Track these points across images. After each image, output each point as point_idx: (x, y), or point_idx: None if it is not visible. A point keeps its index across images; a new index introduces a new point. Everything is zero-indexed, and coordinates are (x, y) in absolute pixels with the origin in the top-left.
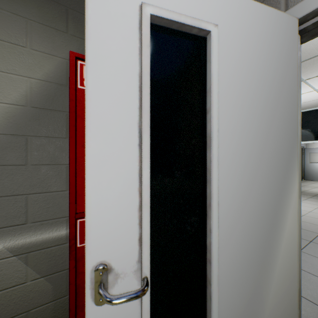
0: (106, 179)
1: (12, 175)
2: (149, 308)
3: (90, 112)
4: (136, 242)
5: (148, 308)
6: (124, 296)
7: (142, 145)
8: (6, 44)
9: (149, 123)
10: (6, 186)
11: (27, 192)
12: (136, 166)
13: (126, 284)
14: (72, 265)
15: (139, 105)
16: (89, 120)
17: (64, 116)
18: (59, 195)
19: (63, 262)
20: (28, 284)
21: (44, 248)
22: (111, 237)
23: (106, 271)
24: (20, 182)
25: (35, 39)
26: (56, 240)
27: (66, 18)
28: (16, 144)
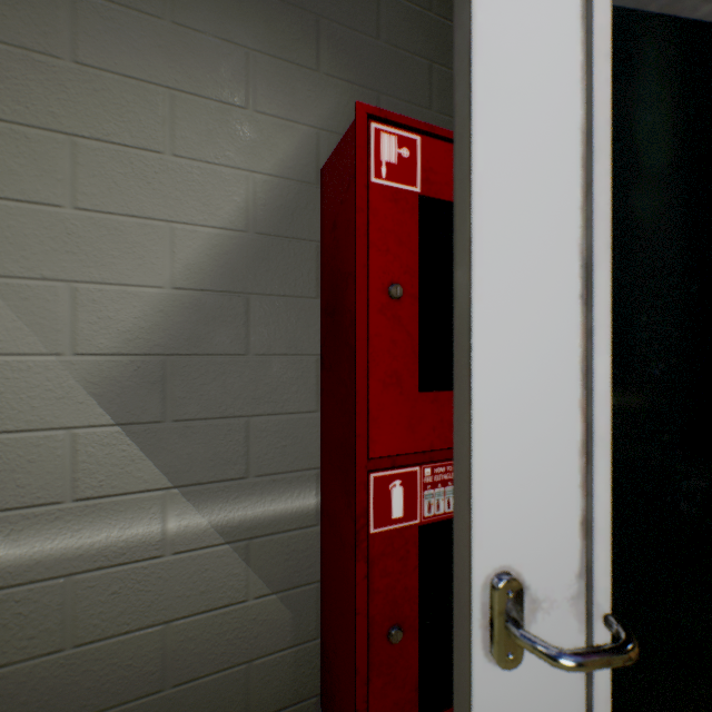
0: (512, 375)
1: (223, 375)
2: (609, 692)
3: (479, 220)
4: (575, 528)
5: (606, 690)
6: (595, 654)
7: (593, 296)
8: (213, 105)
9: (609, 244)
10: (213, 398)
11: (247, 411)
12: (575, 348)
13: (554, 627)
14: (360, 572)
15: (581, 200)
16: (477, 241)
17: (313, 250)
18: (303, 420)
19: (311, 566)
20: (250, 605)
21: (277, 532)
22: (522, 512)
23: (519, 590)
24: (236, 391)
25: (261, 91)
26: (299, 518)
27: (316, 39)
28: (230, 311)
